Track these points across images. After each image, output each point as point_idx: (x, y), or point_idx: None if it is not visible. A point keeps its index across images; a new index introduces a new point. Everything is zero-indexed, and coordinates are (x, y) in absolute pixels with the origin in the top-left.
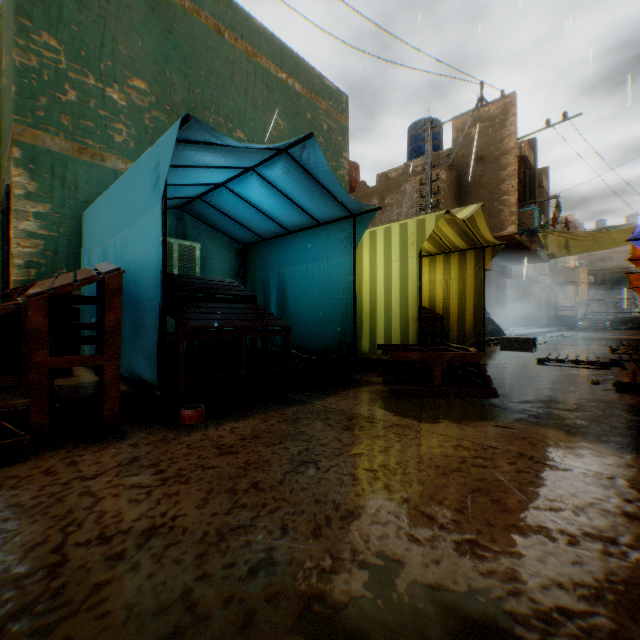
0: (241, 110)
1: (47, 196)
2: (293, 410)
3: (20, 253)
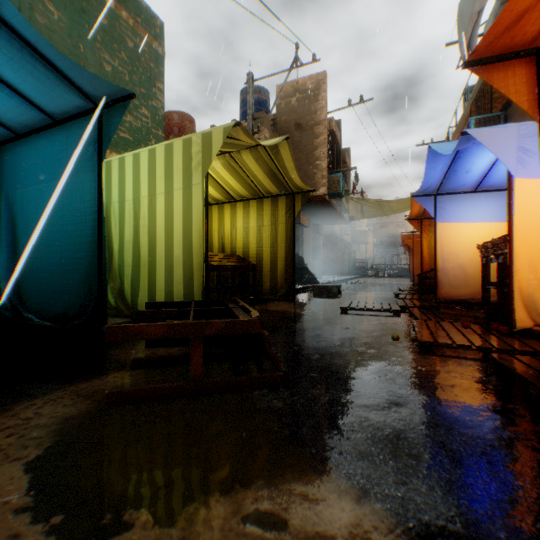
0: None
1: None
2: None
3: None
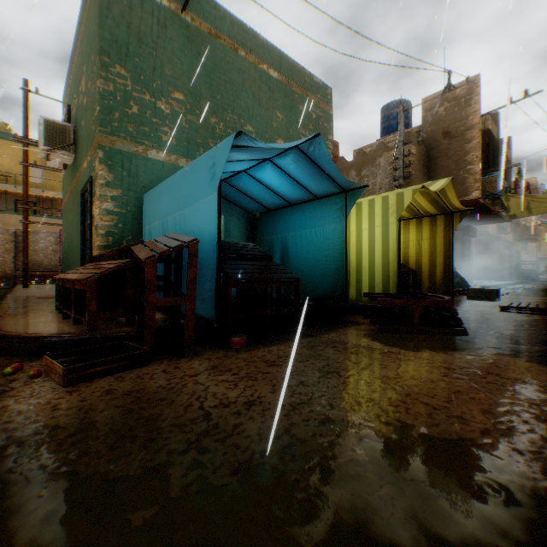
0: (250, 108)
1: (118, 184)
2: (307, 340)
3: (102, 226)
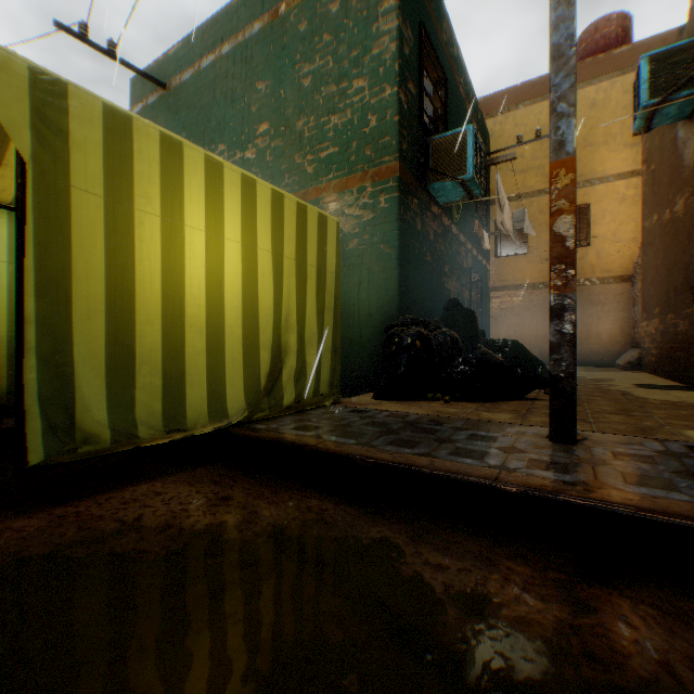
0: (222, 121)
1: None
2: None
3: None
